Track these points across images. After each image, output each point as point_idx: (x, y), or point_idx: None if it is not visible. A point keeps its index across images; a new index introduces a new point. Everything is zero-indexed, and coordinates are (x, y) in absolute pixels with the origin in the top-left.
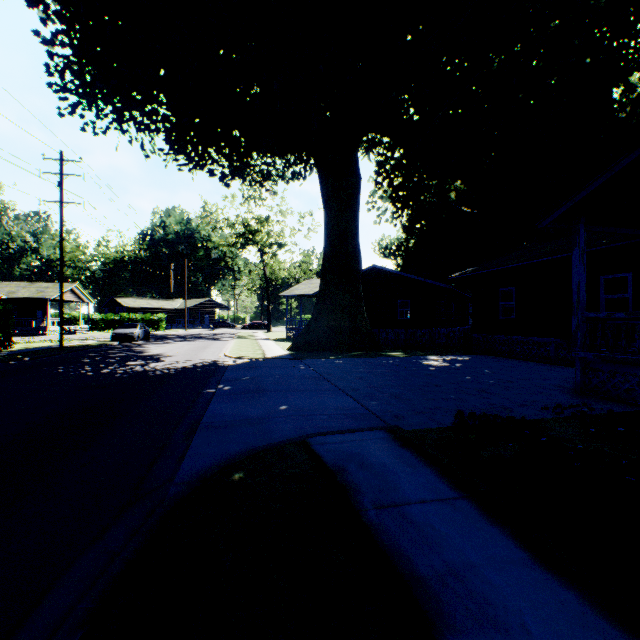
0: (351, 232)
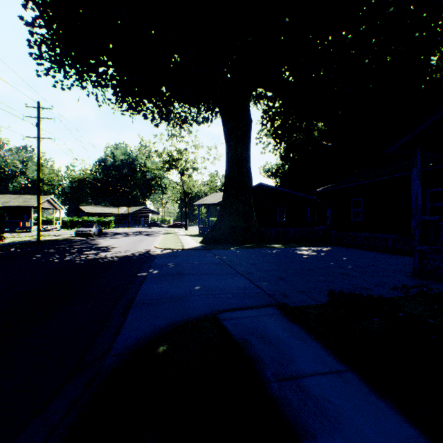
0: (245, 159)
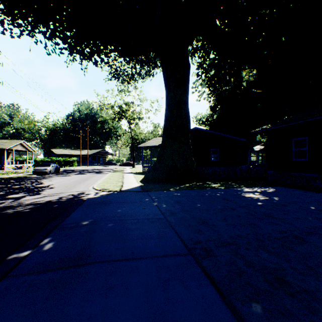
0: (183, 101)
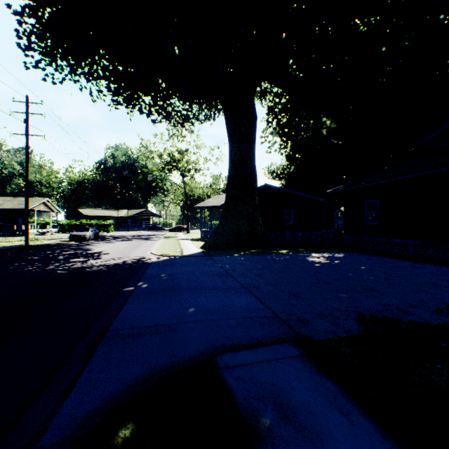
0: (249, 157)
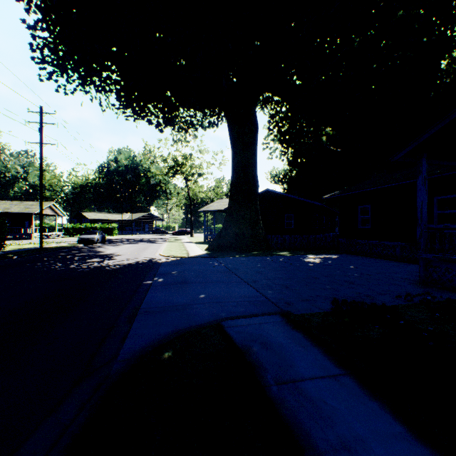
0: (251, 165)
